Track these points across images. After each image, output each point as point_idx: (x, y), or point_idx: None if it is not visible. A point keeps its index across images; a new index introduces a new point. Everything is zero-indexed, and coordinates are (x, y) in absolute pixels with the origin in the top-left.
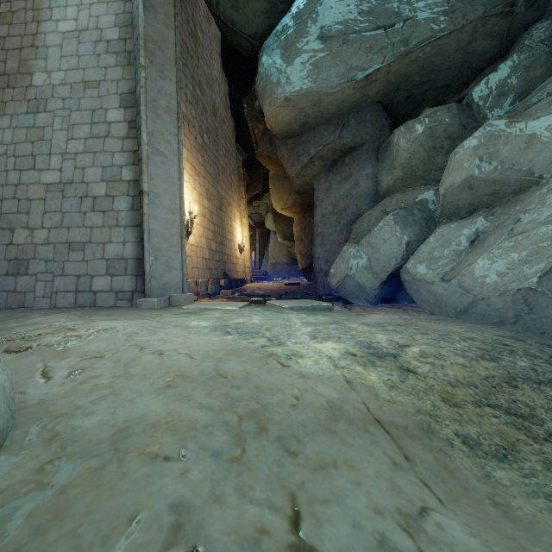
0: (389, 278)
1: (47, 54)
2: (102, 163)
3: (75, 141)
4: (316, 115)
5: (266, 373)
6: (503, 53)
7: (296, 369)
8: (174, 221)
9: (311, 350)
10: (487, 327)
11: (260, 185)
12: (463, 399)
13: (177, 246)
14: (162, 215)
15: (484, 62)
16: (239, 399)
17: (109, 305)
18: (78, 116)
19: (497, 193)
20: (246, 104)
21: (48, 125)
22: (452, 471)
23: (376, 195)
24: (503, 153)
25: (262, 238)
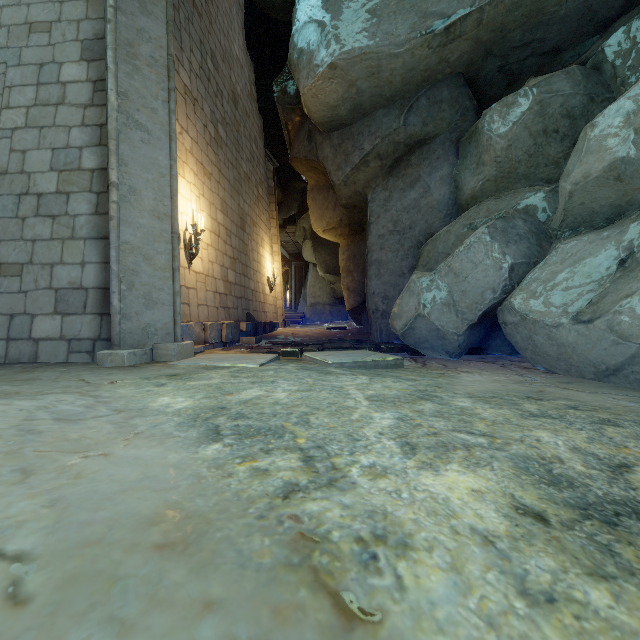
0: (481, 319)
1: None
2: (52, 143)
3: (12, 111)
4: (373, 92)
5: None
6: None
7: (405, 639)
8: (162, 231)
9: (424, 508)
10: None
11: (295, 204)
12: None
13: (165, 269)
14: (141, 220)
15: (615, 10)
16: None
17: (57, 361)
18: (18, 74)
19: None
20: (276, 86)
21: None
22: None
23: (455, 205)
24: None
25: (299, 273)
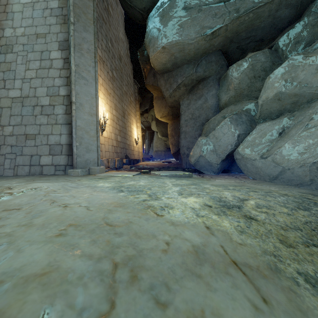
0: (227, 157)
1: (13, 17)
2: (47, 84)
3: (30, 71)
4: (182, 58)
5: (145, 221)
6: (297, 18)
7: (167, 218)
8: (92, 121)
9: (179, 203)
10: (292, 187)
11: (148, 104)
12: (295, 241)
13: (94, 136)
14: (84, 117)
15: (285, 24)
16: (118, 246)
17: (50, 174)
18: (32, 55)
19: (296, 102)
20: (139, 53)
21: (13, 61)
22: (305, 312)
23: (218, 107)
24: (300, 76)
25: (149, 136)
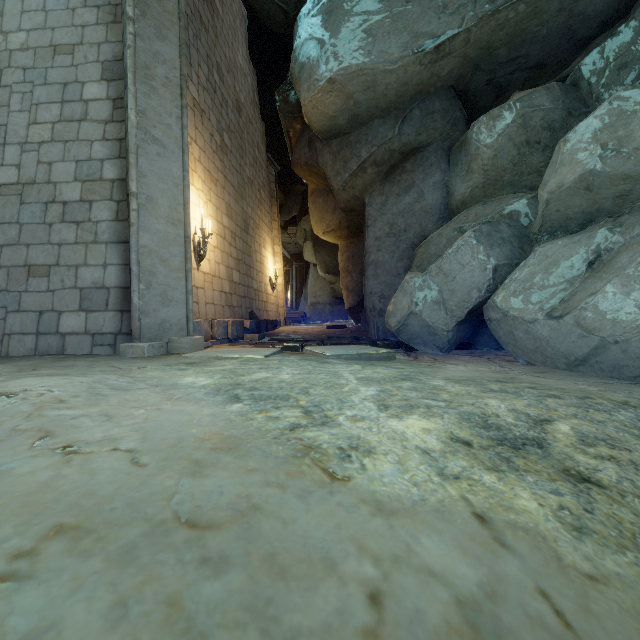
0: (468, 316)
1: (3, 9)
2: (75, 156)
3: (39, 127)
4: (370, 104)
5: (297, 502)
6: (621, 15)
7: (362, 487)
8: (176, 235)
9: (386, 435)
10: (623, 383)
11: (296, 206)
12: None
13: (179, 270)
14: (158, 226)
15: (593, 29)
16: (210, 626)
17: (82, 353)
18: (44, 93)
19: (626, 195)
20: (278, 96)
21: (3, 104)
22: None
23: (446, 210)
24: (639, 136)
25: (300, 273)
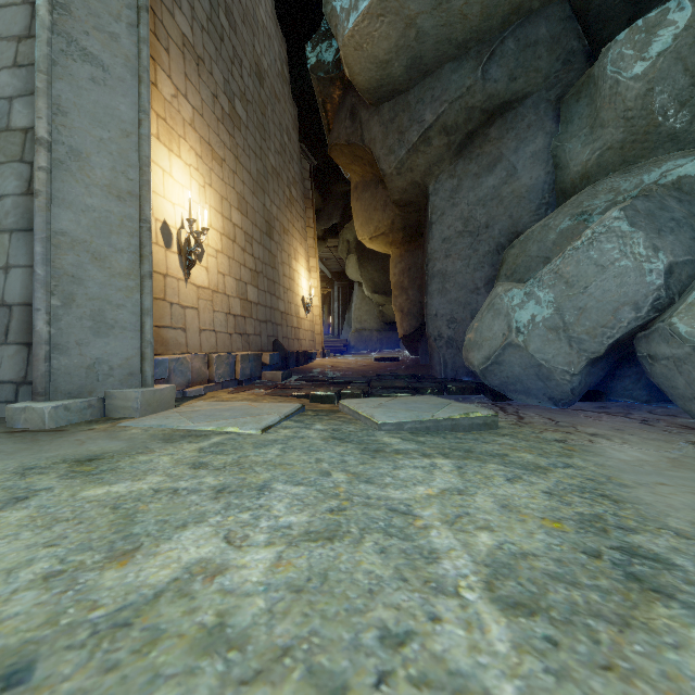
0: (609, 350)
1: None
2: None
3: None
4: (439, 34)
5: None
6: None
7: None
8: (123, 217)
9: None
10: None
11: (337, 211)
12: None
13: (129, 275)
14: (90, 200)
15: None
16: None
17: None
18: None
19: None
20: (309, 50)
21: None
22: None
23: (553, 191)
24: None
25: (343, 294)
